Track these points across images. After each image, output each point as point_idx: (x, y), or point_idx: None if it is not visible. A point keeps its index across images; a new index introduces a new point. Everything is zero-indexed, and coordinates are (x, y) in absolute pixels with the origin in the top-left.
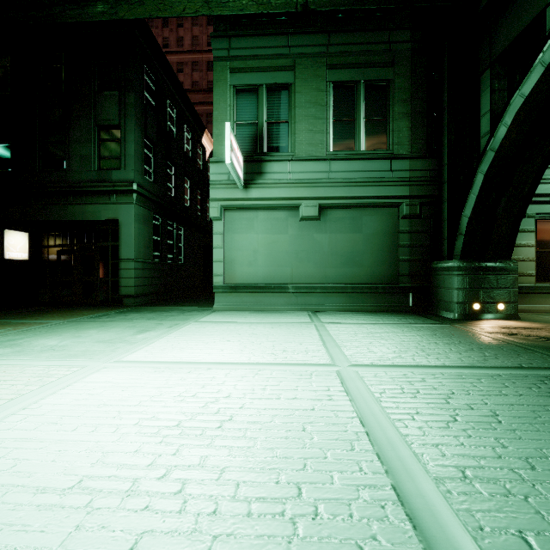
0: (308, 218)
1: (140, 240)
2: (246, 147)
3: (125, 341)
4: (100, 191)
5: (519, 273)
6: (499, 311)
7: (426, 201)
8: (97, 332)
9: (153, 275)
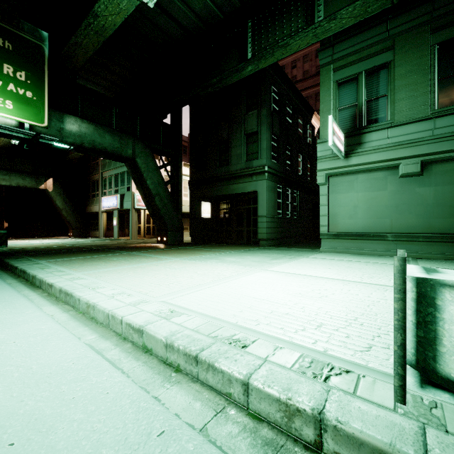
0: (408, 175)
1: (269, 203)
2: (346, 125)
3: (267, 262)
4: (247, 174)
5: None
6: None
7: None
8: (251, 257)
9: (277, 226)
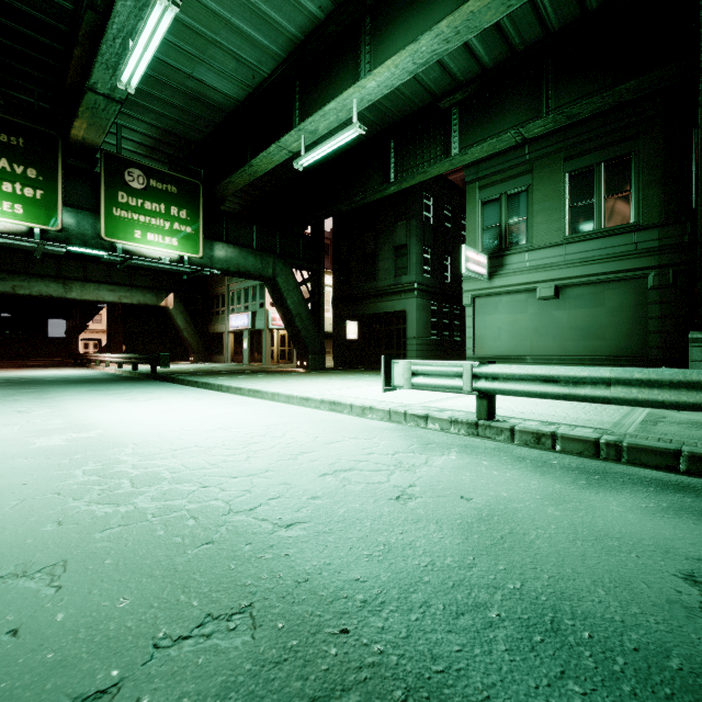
0: (544, 298)
1: (420, 323)
2: (490, 246)
3: None
4: (395, 291)
5: None
6: None
7: (682, 268)
8: None
9: (430, 349)
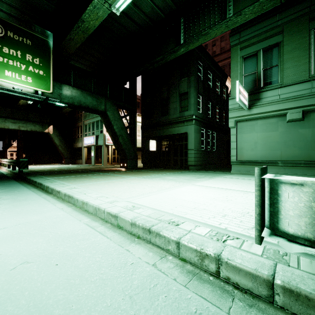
0: (293, 120)
1: (196, 140)
2: (249, 87)
3: (193, 180)
4: (180, 121)
5: None
6: None
7: None
8: (183, 177)
9: (201, 156)
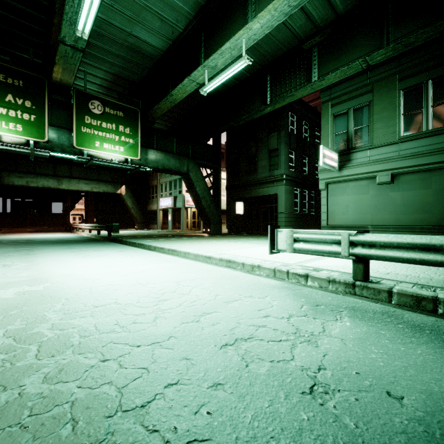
0: (382, 183)
1: (287, 202)
2: (340, 147)
3: None
4: (270, 181)
5: None
6: None
7: None
8: (267, 241)
9: (294, 220)
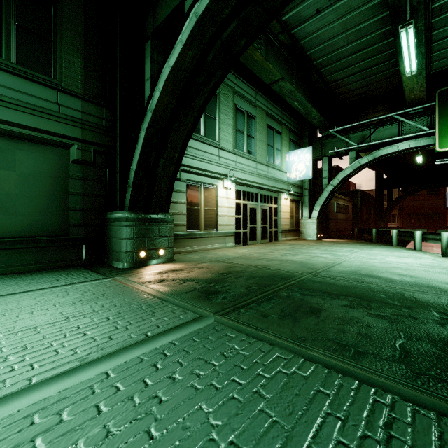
0: None
1: None
2: None
3: None
4: None
5: (177, 224)
6: (161, 256)
7: (101, 150)
8: None
9: None
